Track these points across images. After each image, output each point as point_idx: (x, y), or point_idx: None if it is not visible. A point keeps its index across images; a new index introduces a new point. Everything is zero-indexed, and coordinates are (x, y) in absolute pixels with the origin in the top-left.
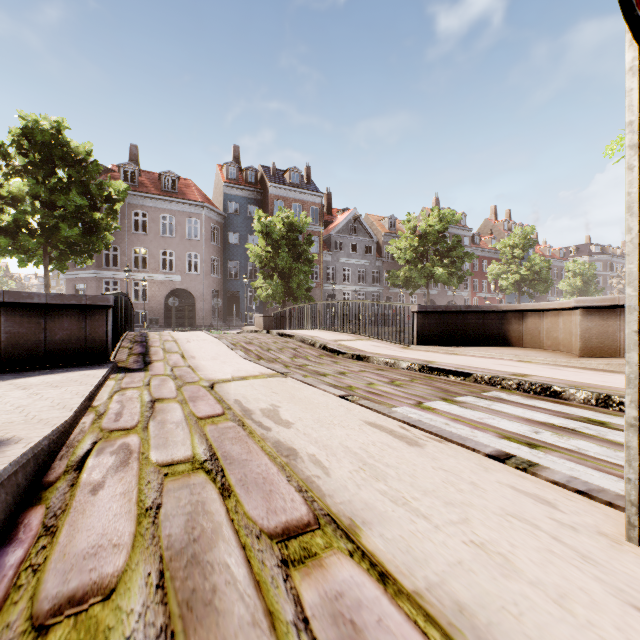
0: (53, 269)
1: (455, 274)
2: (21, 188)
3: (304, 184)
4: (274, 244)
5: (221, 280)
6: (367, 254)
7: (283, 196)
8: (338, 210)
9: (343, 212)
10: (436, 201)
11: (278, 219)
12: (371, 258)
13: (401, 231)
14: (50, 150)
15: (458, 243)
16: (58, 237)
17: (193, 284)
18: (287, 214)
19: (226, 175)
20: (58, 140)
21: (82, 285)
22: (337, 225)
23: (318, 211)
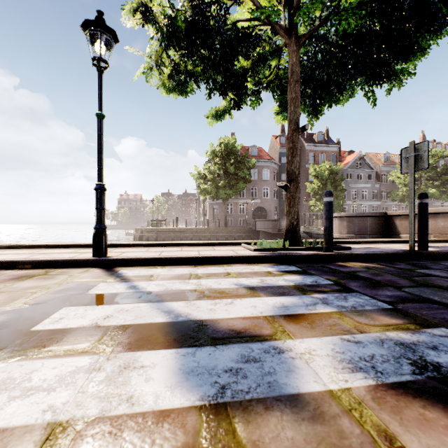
0: (223, 200)
1: (444, 192)
2: (212, 166)
3: (325, 140)
4: (322, 182)
5: (277, 201)
6: (368, 180)
7: (314, 150)
8: (343, 152)
9: (348, 153)
10: (422, 137)
11: (323, 168)
12: (371, 182)
13: (394, 162)
14: (230, 150)
15: (447, 170)
16: (237, 188)
17: (266, 204)
18: (330, 165)
19: (279, 142)
20: (234, 146)
21: (216, 206)
22: (348, 163)
23: (335, 156)
